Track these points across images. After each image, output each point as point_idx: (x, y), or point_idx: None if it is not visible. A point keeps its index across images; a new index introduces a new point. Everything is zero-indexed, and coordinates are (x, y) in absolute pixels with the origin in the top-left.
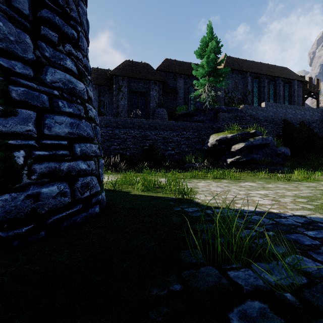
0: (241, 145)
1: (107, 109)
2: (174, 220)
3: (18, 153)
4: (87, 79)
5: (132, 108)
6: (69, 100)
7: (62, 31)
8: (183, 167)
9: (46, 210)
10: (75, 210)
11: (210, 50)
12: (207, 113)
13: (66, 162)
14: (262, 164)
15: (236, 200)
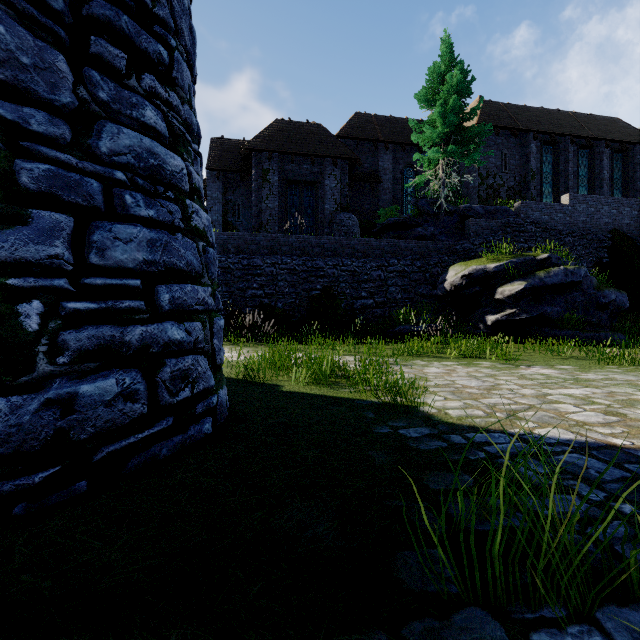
0: (519, 286)
1: (241, 217)
2: (376, 460)
3: (27, 307)
4: (191, 151)
5: (288, 215)
6: (150, 192)
7: (136, 46)
8: (392, 332)
9: (91, 433)
10: (157, 430)
11: (449, 88)
12: (441, 220)
13: (139, 326)
14: (565, 326)
15: (518, 411)
